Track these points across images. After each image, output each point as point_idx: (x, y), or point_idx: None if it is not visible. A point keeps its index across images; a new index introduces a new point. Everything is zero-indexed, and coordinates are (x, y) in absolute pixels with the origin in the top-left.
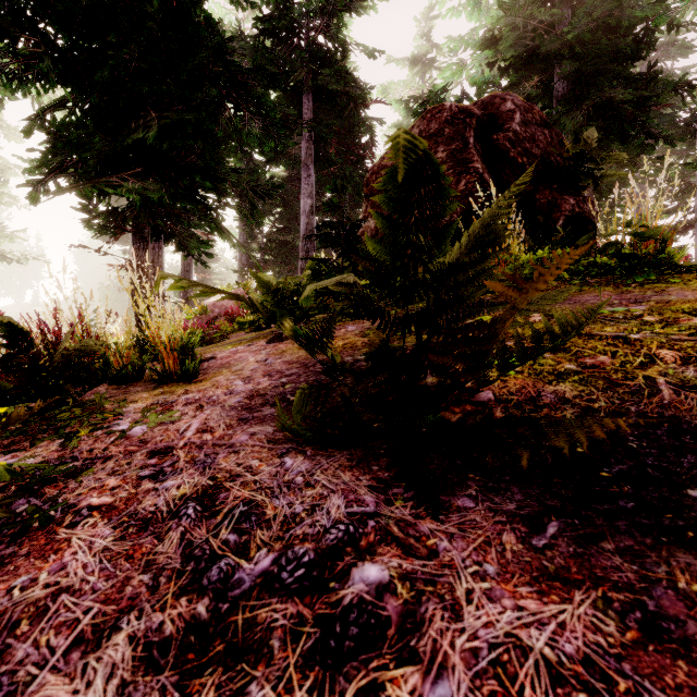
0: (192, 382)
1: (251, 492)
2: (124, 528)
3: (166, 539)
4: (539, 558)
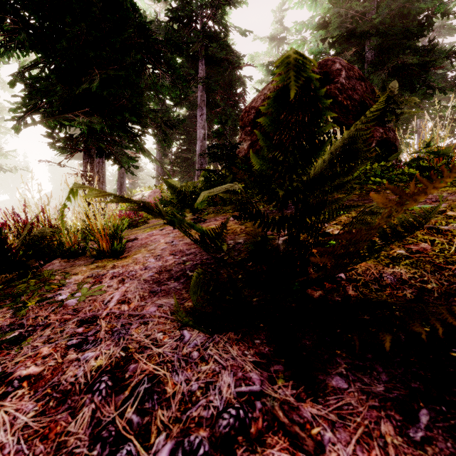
0: (119, 258)
1: (154, 366)
2: (46, 402)
3: (78, 417)
4: (421, 455)
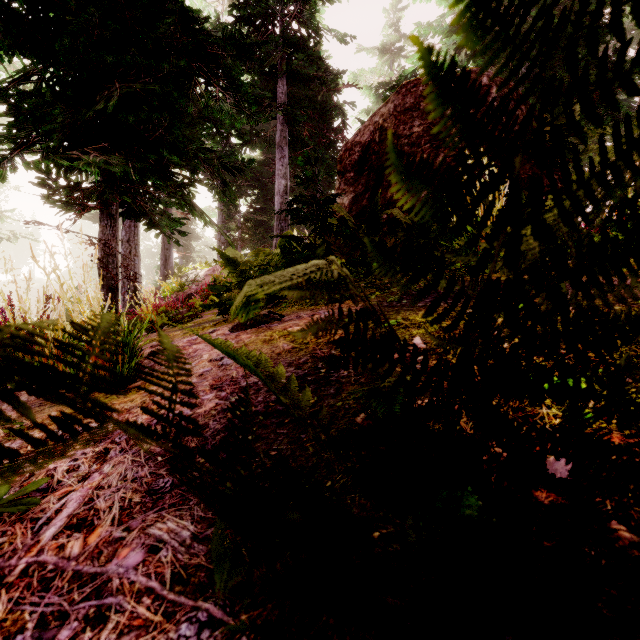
0: (126, 389)
1: None
2: None
3: None
4: None
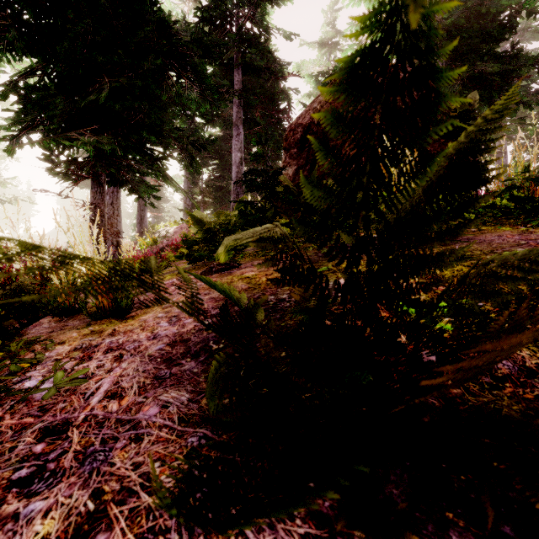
0: (124, 318)
1: None
2: None
3: None
4: None
